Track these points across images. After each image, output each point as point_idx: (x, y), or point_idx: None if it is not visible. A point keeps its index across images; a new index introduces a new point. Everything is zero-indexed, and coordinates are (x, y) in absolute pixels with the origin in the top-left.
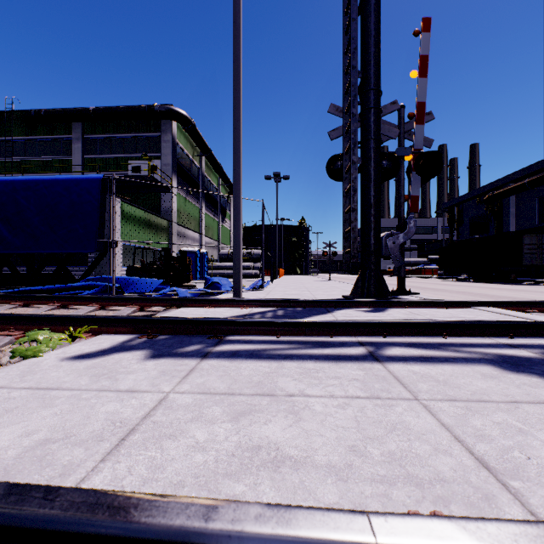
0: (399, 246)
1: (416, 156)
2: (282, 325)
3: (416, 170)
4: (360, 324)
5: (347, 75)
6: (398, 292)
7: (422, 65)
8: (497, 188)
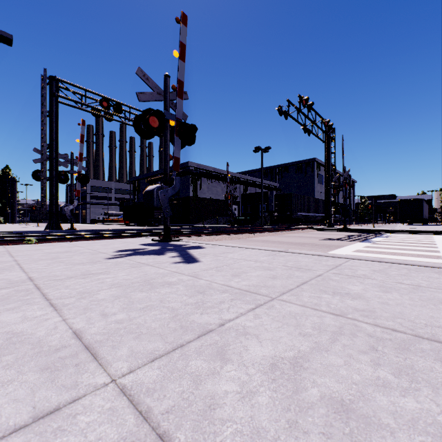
0: (70, 211)
1: (78, 175)
2: (15, 234)
3: (78, 180)
4: (40, 233)
5: (43, 138)
6: (70, 229)
7: (82, 138)
8: (154, 176)
